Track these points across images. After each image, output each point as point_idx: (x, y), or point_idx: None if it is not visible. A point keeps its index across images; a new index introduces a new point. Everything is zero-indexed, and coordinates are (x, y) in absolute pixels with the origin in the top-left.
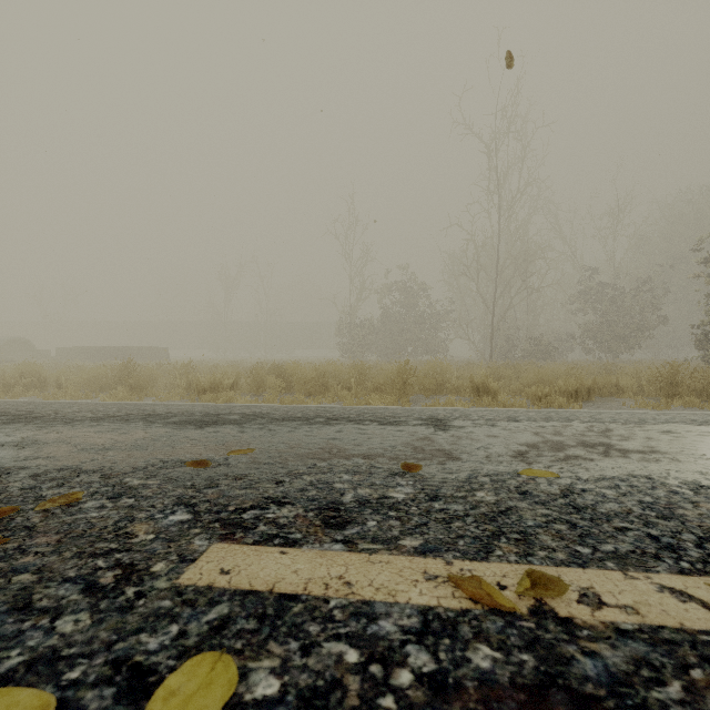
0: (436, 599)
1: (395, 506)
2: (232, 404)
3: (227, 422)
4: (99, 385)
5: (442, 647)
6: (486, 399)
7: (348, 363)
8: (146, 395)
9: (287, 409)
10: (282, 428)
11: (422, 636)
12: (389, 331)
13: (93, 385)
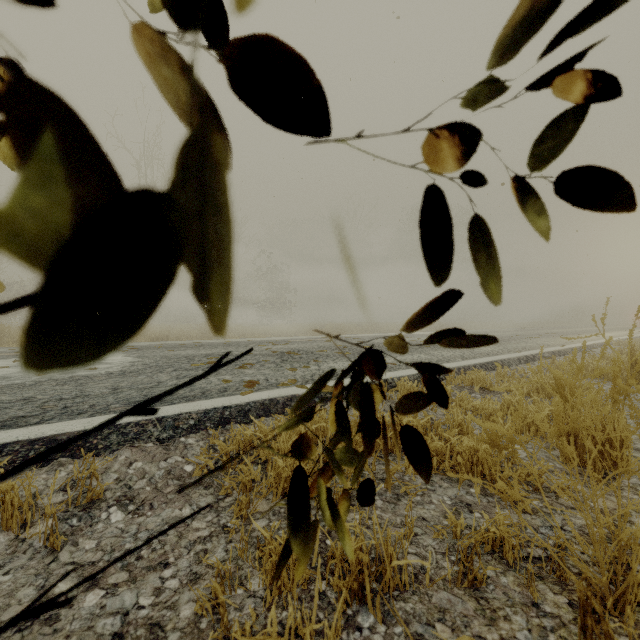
0: (7, 354)
1: (3, 352)
2: None
3: None
4: None
5: (5, 355)
6: None
7: None
8: None
9: None
10: None
11: (2, 355)
12: None
13: None
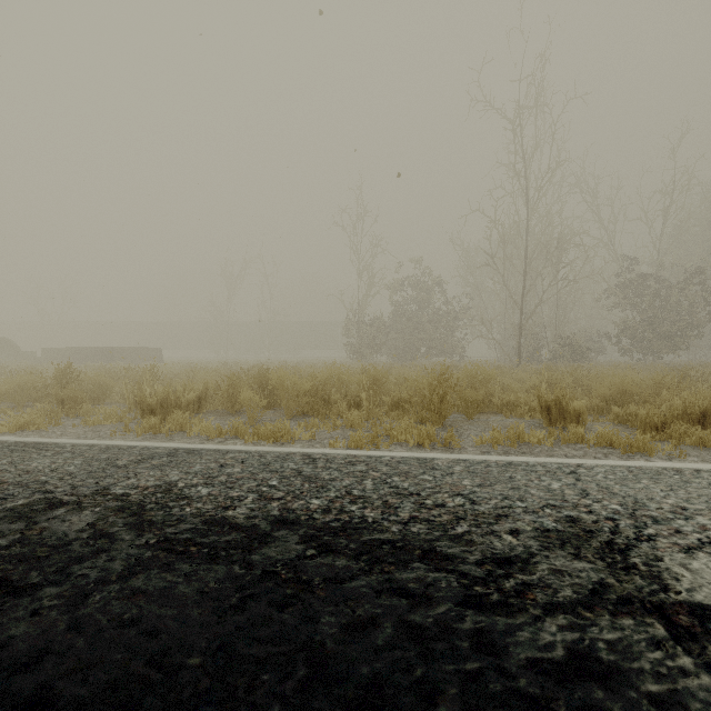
0: None
1: None
2: (158, 446)
3: (3, 569)
4: (32, 397)
5: None
6: (577, 430)
7: (357, 365)
8: (79, 414)
9: (237, 473)
10: (102, 670)
11: None
12: (401, 330)
13: (21, 398)
